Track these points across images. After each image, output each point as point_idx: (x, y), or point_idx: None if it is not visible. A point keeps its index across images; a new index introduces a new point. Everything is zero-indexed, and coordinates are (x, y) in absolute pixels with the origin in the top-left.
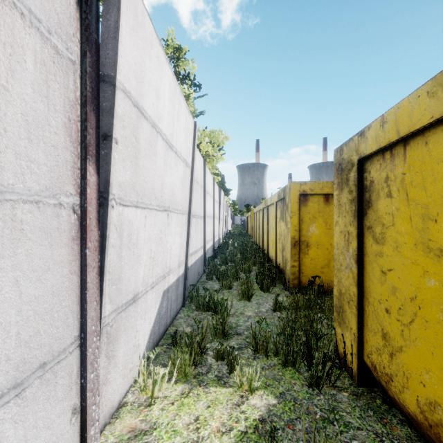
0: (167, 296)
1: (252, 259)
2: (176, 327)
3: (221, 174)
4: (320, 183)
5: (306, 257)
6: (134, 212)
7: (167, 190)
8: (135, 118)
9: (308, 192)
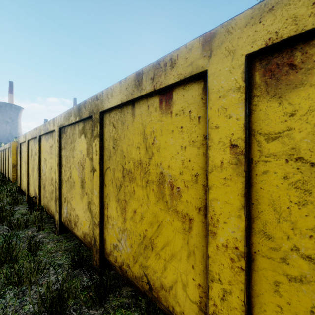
0: None
1: None
2: None
3: None
4: None
5: None
6: None
7: None
8: None
9: None
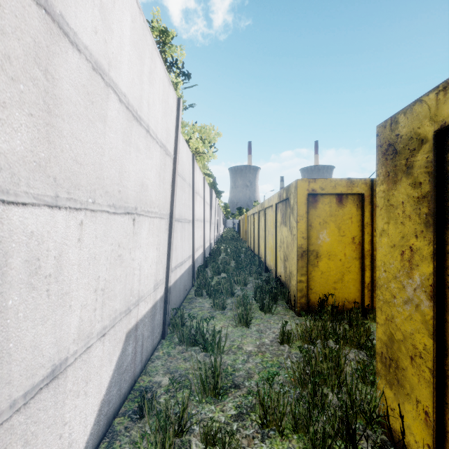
0: (134, 336)
1: (247, 268)
2: (149, 376)
3: (212, 176)
4: (332, 181)
5: (315, 270)
6: (47, 216)
7: (131, 183)
8: (41, 31)
9: (318, 192)
